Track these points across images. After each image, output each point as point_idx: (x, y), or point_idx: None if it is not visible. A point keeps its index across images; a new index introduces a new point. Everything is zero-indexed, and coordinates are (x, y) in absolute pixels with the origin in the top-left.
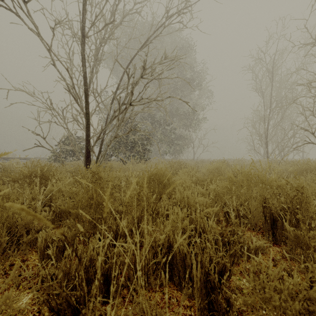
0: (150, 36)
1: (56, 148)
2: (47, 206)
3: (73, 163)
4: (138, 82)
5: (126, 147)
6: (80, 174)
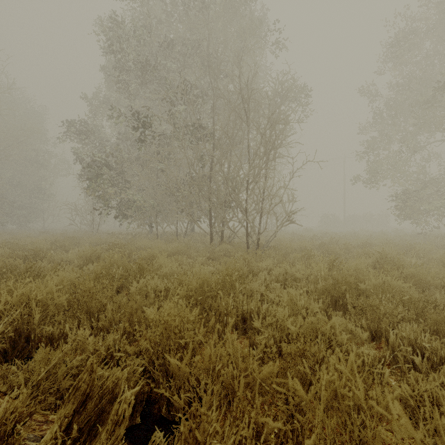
0: None
1: None
2: None
3: None
4: None
5: None
6: None
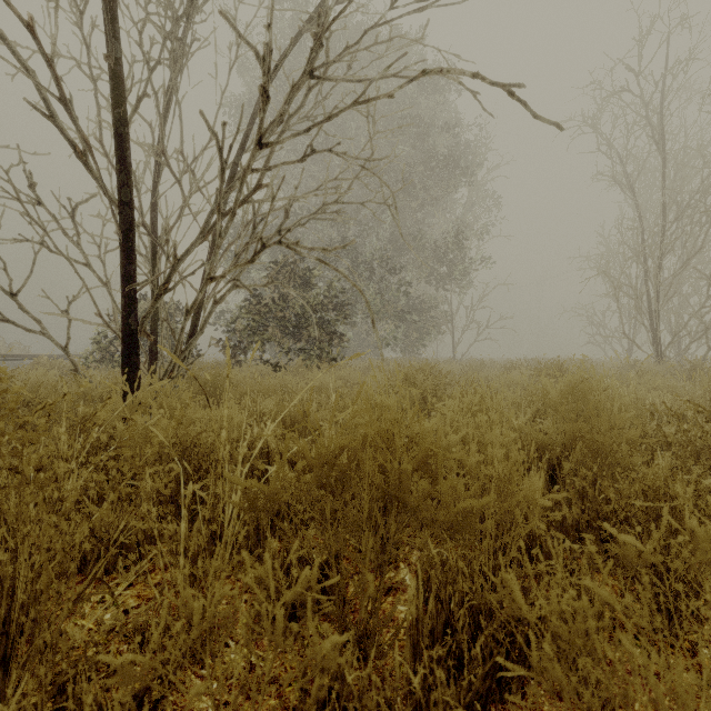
0: None
1: (103, 332)
2: None
3: None
4: (301, 104)
5: (282, 327)
6: None
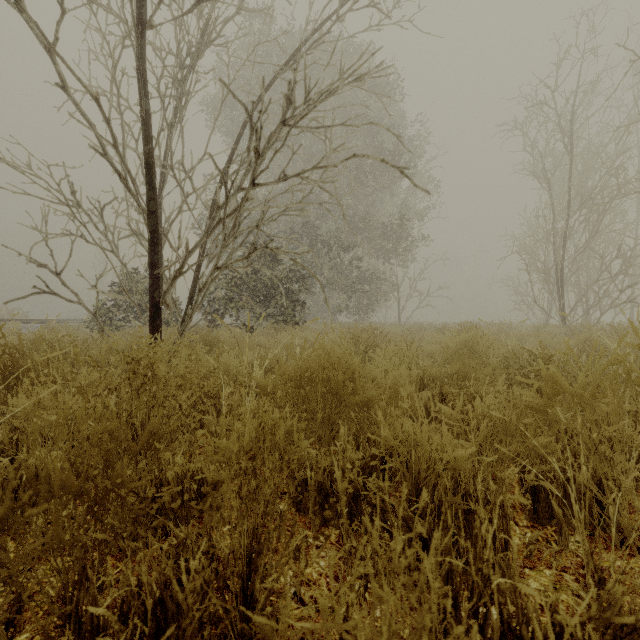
0: (305, 39)
1: (103, 300)
2: (8, 456)
3: (134, 331)
4: (276, 139)
5: (254, 296)
6: (95, 366)
